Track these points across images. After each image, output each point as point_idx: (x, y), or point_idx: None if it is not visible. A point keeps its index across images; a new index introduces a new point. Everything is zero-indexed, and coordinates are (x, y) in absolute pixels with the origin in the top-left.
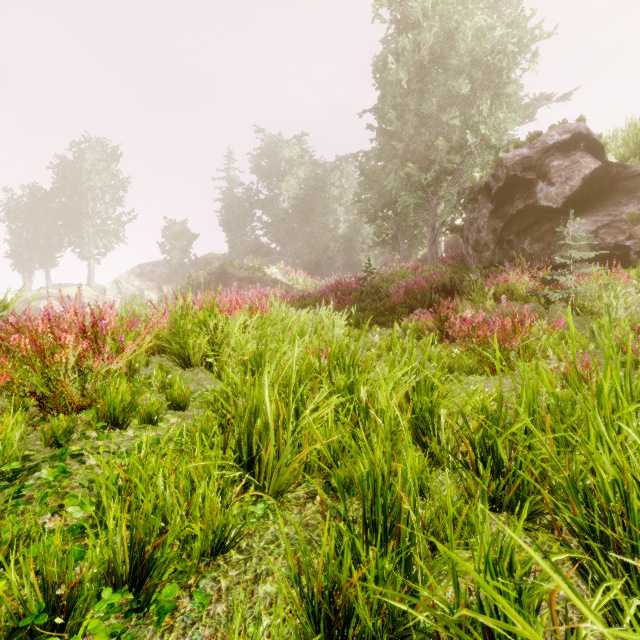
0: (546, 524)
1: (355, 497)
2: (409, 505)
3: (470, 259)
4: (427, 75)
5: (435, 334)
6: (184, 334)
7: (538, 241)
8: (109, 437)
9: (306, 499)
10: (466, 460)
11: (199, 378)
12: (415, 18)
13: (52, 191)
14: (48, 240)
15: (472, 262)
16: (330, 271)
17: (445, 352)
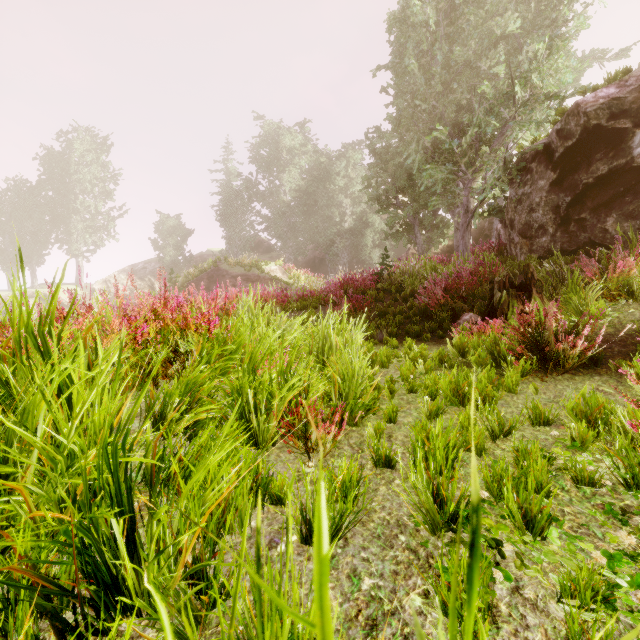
0: None
1: None
2: None
3: (515, 248)
4: (460, 15)
5: (527, 361)
6: None
7: (632, 217)
8: None
9: None
10: None
11: None
12: None
13: (38, 184)
14: (34, 236)
15: (518, 252)
16: (335, 269)
17: (634, 430)
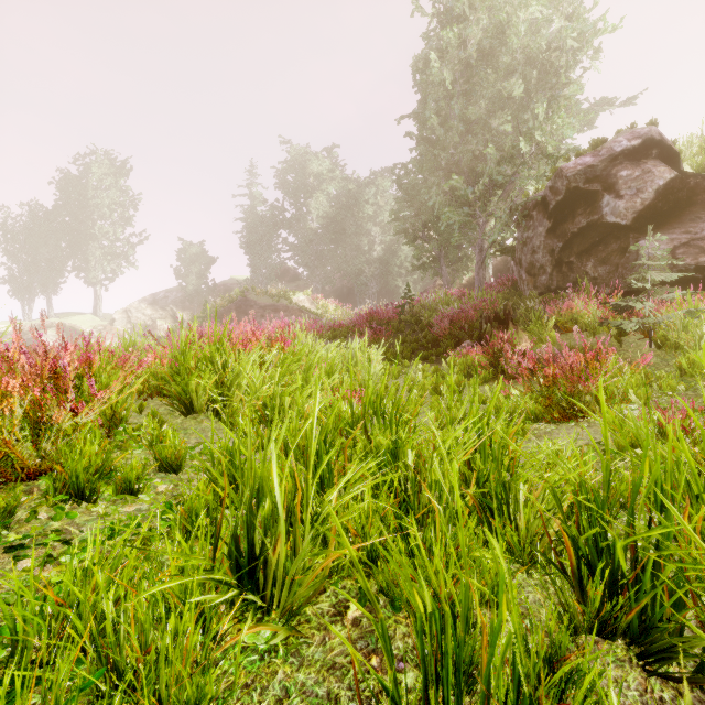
0: (698, 675)
1: (402, 612)
2: (507, 691)
3: (523, 284)
4: (474, 75)
5: (488, 371)
6: (186, 373)
7: (603, 263)
8: (70, 515)
9: (332, 617)
10: (561, 561)
11: (203, 428)
12: (461, 10)
13: (54, 209)
14: (50, 264)
15: (526, 287)
16: (364, 298)
17: (504, 394)
